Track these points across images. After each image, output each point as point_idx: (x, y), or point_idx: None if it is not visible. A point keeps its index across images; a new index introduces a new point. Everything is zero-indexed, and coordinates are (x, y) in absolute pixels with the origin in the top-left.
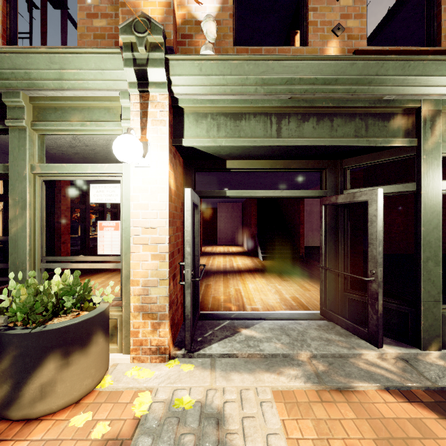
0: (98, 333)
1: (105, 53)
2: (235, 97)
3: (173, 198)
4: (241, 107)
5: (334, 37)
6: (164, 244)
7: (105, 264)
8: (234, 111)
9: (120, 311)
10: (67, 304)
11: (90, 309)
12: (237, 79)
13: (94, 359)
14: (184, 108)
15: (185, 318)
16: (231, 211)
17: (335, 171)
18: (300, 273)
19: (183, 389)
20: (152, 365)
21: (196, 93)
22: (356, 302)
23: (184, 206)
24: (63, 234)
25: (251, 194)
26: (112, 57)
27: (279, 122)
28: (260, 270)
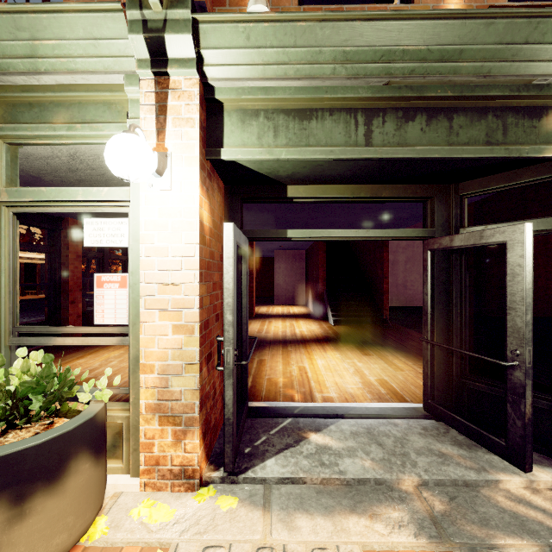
0: (81, 455)
1: (98, 10)
2: (302, 83)
3: (207, 240)
4: (310, 100)
5: None
6: (191, 309)
7: (105, 339)
8: (300, 107)
9: (126, 411)
10: (35, 407)
11: (72, 413)
12: (305, 54)
13: (72, 500)
14: (223, 102)
15: (225, 423)
16: (291, 261)
17: (447, 200)
18: (386, 344)
19: (219, 547)
20: (173, 496)
21: (242, 78)
22: (480, 393)
23: None
24: (72, 291)
25: (323, 234)
26: (110, 17)
27: (368, 123)
28: (331, 339)
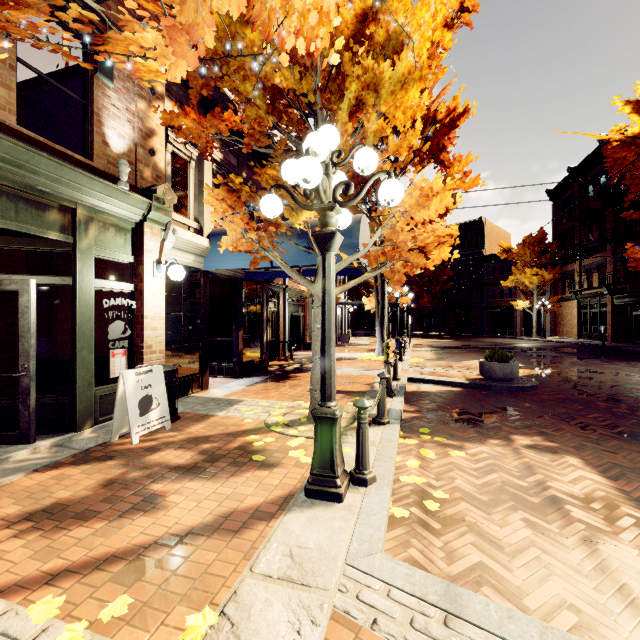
0: None
1: None
2: None
3: None
4: None
5: None
6: None
7: None
8: None
9: None
10: None
11: None
12: None
13: None
14: None
15: None
16: None
17: None
18: None
19: None
20: None
21: None
22: (6, 409)
23: None
24: None
25: None
26: None
27: None
28: None
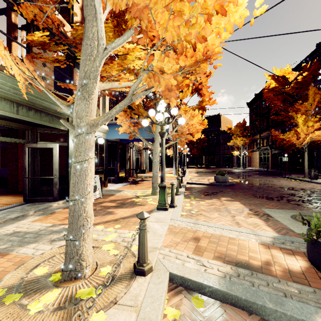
0: None
1: None
2: None
3: None
4: None
5: (43, 81)
6: None
7: None
8: None
9: None
10: None
11: None
12: (1, 81)
13: None
14: None
15: None
16: None
17: (34, 132)
18: None
19: None
20: None
21: None
22: (44, 190)
23: None
24: None
25: None
26: None
27: (18, 107)
28: None
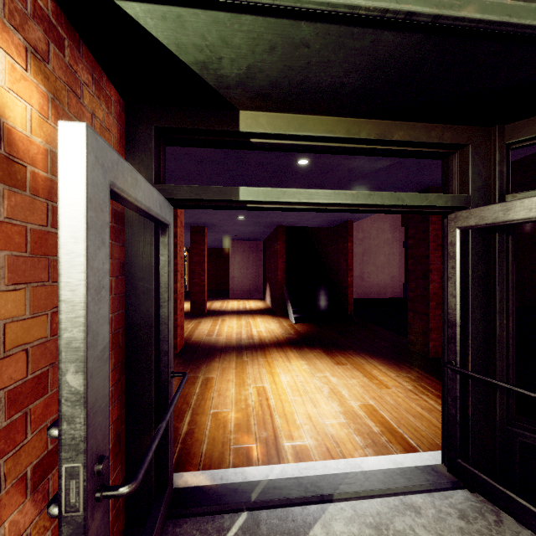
0: None
1: None
2: None
3: (34, 178)
4: None
5: None
6: None
7: None
8: None
9: None
10: None
11: None
12: None
13: None
14: None
15: None
16: (248, 252)
17: (487, 151)
18: (357, 346)
19: None
20: None
21: None
22: None
23: (127, 225)
24: None
25: (300, 197)
26: None
27: None
28: (294, 343)
